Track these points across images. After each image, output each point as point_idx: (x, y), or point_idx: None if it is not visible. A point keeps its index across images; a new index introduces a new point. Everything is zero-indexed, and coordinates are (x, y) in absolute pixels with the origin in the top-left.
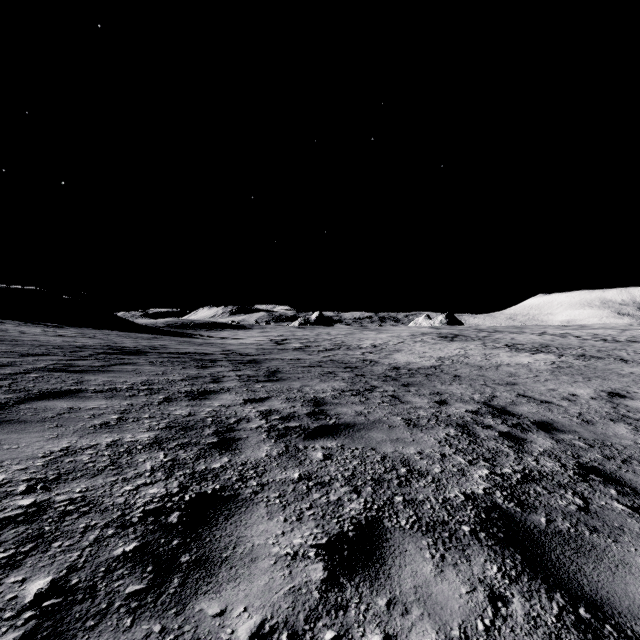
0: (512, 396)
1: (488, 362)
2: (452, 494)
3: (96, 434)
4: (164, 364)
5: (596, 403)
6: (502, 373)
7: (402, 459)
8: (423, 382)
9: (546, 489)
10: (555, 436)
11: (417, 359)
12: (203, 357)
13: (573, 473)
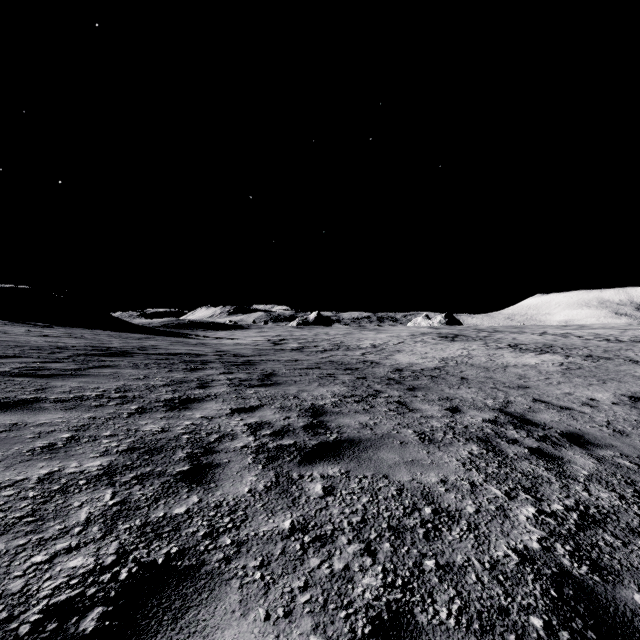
0: (528, 401)
1: (494, 363)
2: (500, 552)
3: (30, 462)
4: (149, 366)
5: (620, 409)
6: (511, 375)
7: (423, 492)
8: (429, 385)
9: (618, 538)
10: (593, 453)
11: (419, 360)
12: (194, 358)
13: (639, 509)
